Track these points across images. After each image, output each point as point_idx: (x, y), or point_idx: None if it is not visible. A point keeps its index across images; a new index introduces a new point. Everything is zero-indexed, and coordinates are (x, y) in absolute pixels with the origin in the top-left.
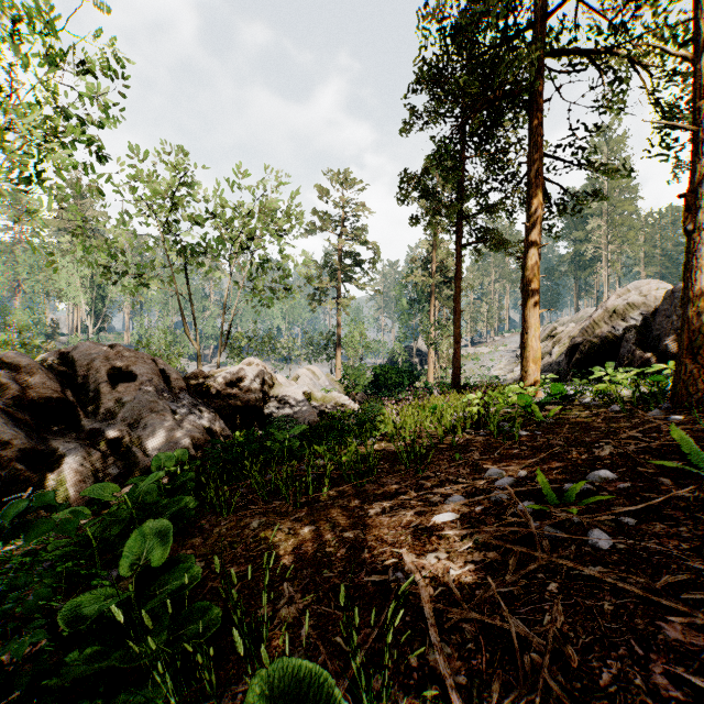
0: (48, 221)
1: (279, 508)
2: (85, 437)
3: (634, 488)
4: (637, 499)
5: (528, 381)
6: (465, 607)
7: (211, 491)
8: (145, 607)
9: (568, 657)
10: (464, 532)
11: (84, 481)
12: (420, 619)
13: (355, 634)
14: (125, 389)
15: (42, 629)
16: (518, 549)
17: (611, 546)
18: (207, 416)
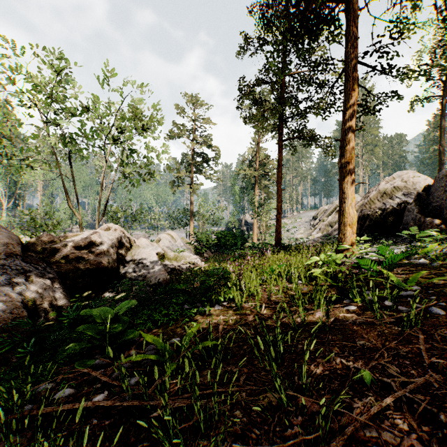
0: None
1: None
2: None
3: None
4: None
5: (346, 242)
6: None
7: None
8: None
9: None
10: None
11: None
12: None
13: None
14: None
15: None
16: None
17: None
18: (37, 284)
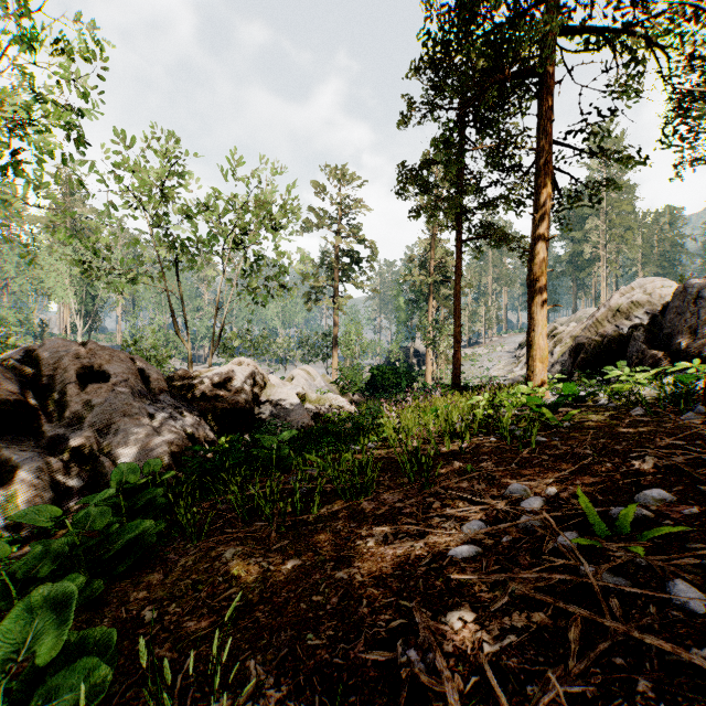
0: (37, 218)
1: (261, 532)
2: (46, 444)
3: (705, 516)
4: None
5: (535, 381)
6: None
7: (181, 511)
8: None
9: None
10: (494, 579)
11: (40, 496)
12: None
13: None
14: (96, 391)
15: None
16: (576, 612)
17: None
18: (190, 420)
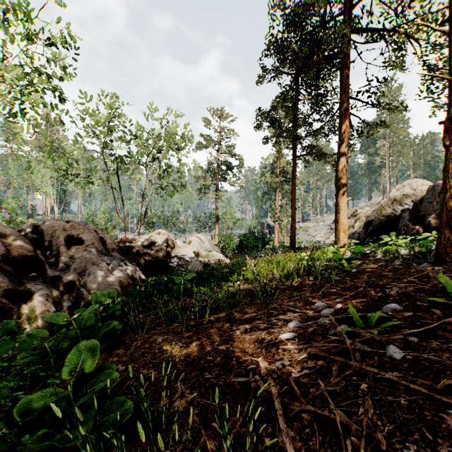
0: (29, 141)
1: (176, 329)
2: (49, 281)
3: (415, 316)
4: (418, 324)
5: (340, 244)
6: (303, 401)
7: (131, 317)
8: (79, 403)
9: (378, 440)
10: (301, 347)
11: (48, 310)
12: (272, 410)
13: (227, 420)
14: (76, 250)
15: (1, 422)
16: (338, 359)
17: (402, 357)
18: (130, 267)
